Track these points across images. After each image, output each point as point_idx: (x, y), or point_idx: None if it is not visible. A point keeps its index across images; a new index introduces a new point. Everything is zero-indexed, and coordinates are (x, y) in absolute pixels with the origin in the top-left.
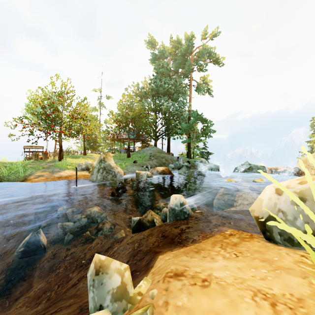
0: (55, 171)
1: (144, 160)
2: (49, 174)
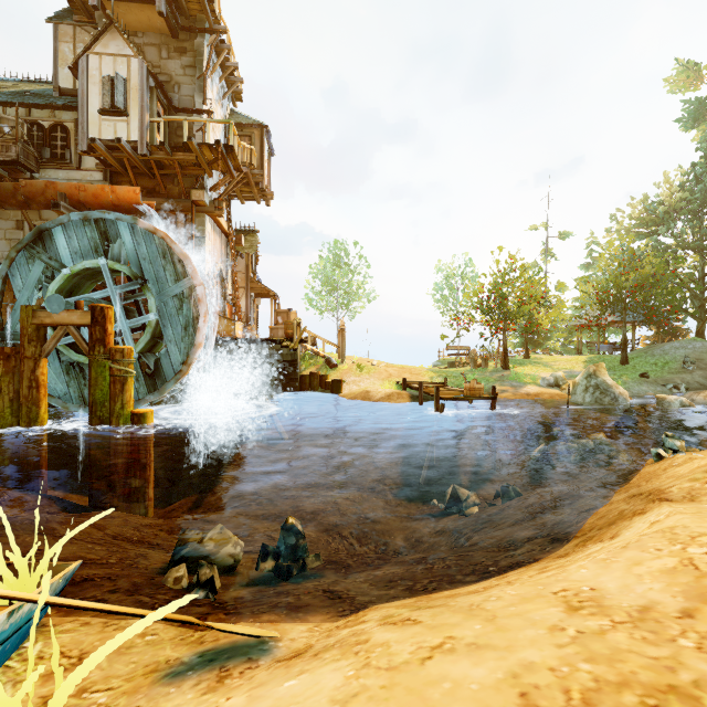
0: (514, 385)
1: (668, 371)
2: (513, 389)
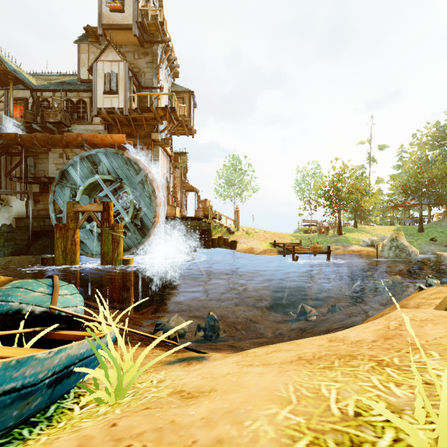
0: (344, 245)
1: None
2: (343, 248)
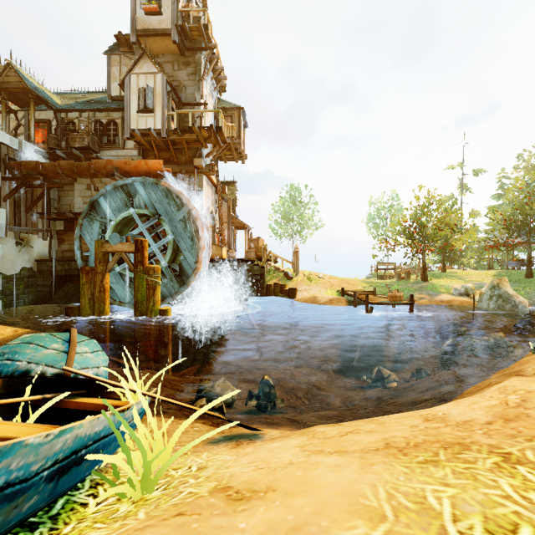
0: (431, 294)
1: None
2: (429, 297)
